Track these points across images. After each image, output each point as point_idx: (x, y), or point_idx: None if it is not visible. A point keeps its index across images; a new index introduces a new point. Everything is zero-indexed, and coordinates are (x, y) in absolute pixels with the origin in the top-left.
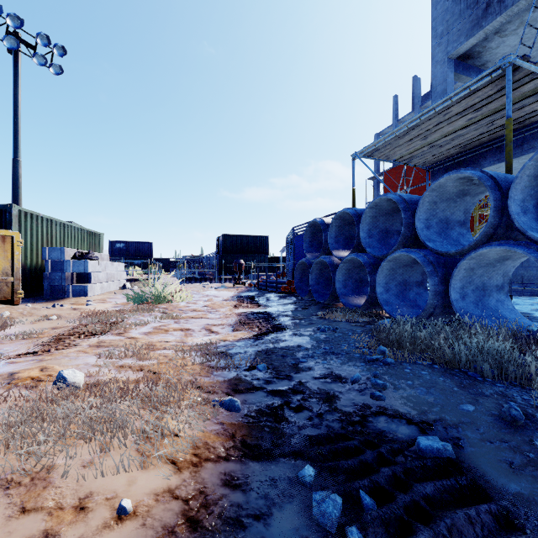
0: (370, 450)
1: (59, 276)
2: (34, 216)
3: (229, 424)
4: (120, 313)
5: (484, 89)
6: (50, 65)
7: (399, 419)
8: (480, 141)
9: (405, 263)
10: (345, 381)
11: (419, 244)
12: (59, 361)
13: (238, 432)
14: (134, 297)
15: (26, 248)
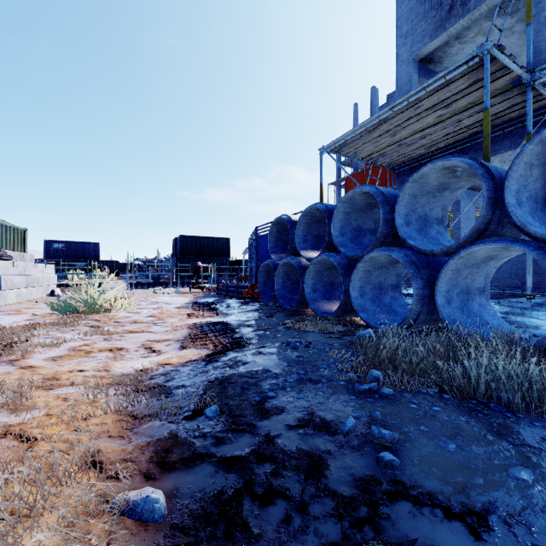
0: None
1: None
2: None
3: None
4: (26, 329)
5: (457, 82)
6: None
7: (431, 509)
8: (445, 142)
9: (381, 264)
10: (334, 430)
11: (396, 242)
12: None
13: None
14: (59, 306)
15: None
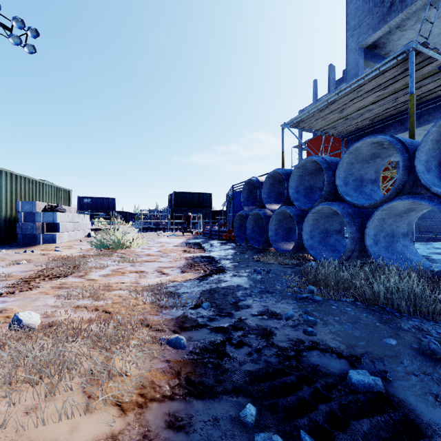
0: (306, 386)
1: (31, 225)
2: (9, 174)
3: (174, 361)
4: (83, 257)
5: (391, 70)
6: (25, 45)
7: (330, 354)
8: (385, 115)
9: (327, 214)
10: (280, 317)
11: (338, 198)
12: (19, 303)
13: (183, 369)
14: (97, 243)
15: (1, 201)
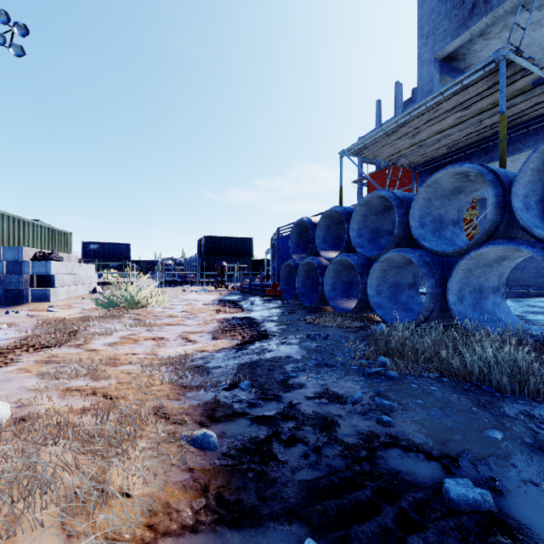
0: (388, 506)
1: (16, 278)
2: None
3: (200, 469)
4: (83, 320)
5: (475, 85)
6: (10, 45)
7: (416, 453)
8: (467, 142)
9: (398, 264)
10: (345, 401)
11: (412, 243)
12: None
13: (212, 482)
14: (104, 301)
15: None
